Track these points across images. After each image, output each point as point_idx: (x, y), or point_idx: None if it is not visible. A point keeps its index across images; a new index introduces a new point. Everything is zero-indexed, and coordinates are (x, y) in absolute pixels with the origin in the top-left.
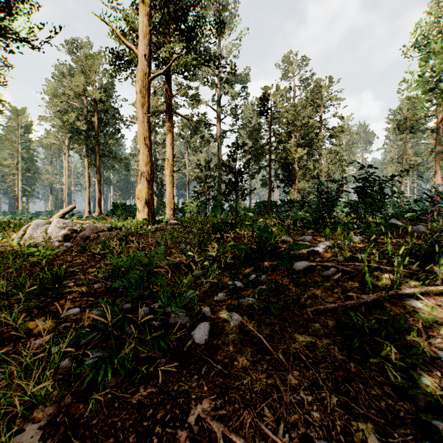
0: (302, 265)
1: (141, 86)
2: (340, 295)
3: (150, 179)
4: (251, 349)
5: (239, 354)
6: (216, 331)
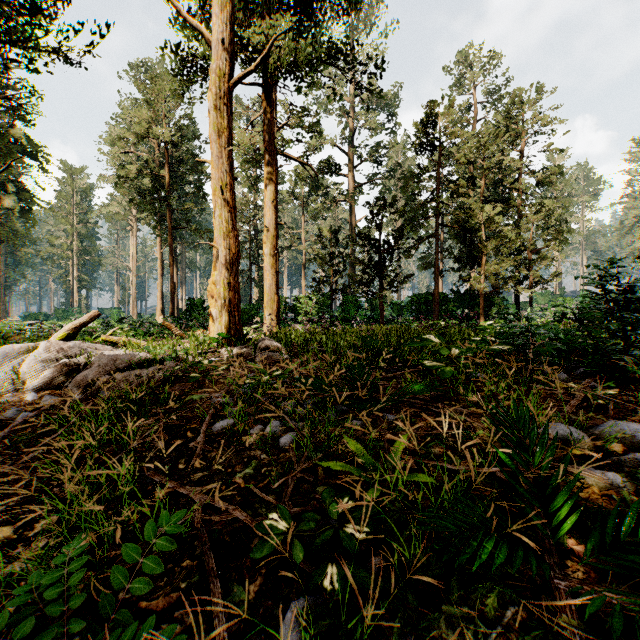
0: None
1: (216, 97)
2: None
3: (232, 262)
4: None
5: None
6: None
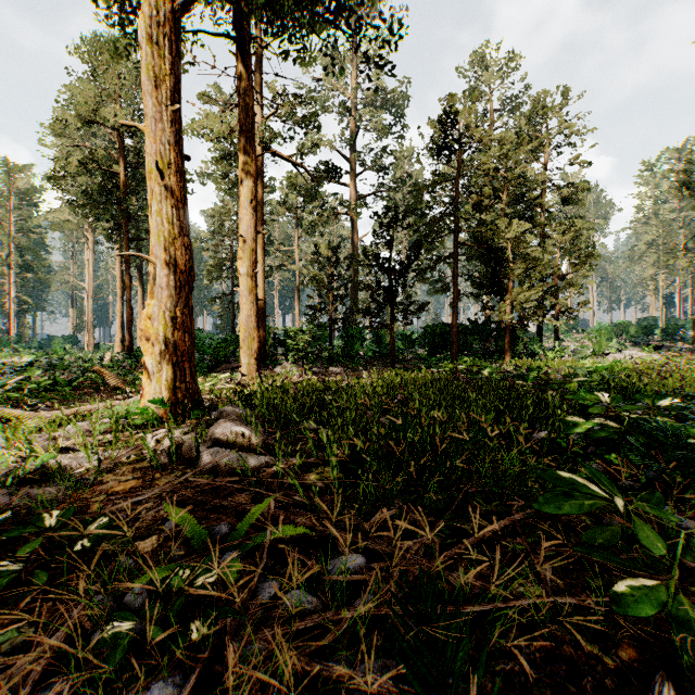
0: None
1: (151, 23)
2: None
3: (180, 285)
4: None
5: None
6: None
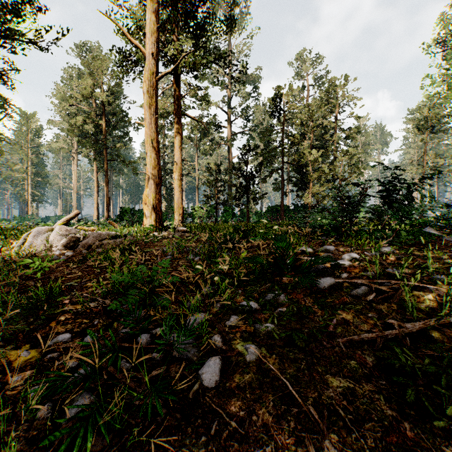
0: (327, 282)
1: (148, 86)
2: (377, 322)
3: (158, 183)
4: (273, 397)
5: (258, 403)
6: (229, 369)
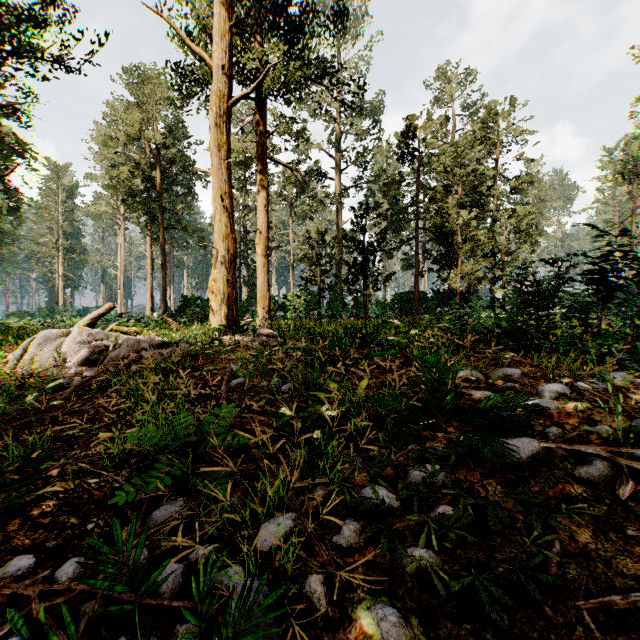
0: (526, 449)
1: (216, 116)
2: None
3: (231, 261)
4: None
5: None
6: None
